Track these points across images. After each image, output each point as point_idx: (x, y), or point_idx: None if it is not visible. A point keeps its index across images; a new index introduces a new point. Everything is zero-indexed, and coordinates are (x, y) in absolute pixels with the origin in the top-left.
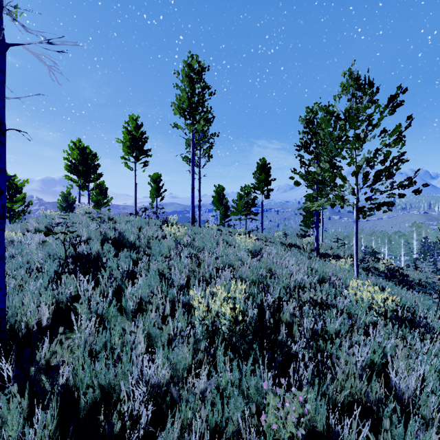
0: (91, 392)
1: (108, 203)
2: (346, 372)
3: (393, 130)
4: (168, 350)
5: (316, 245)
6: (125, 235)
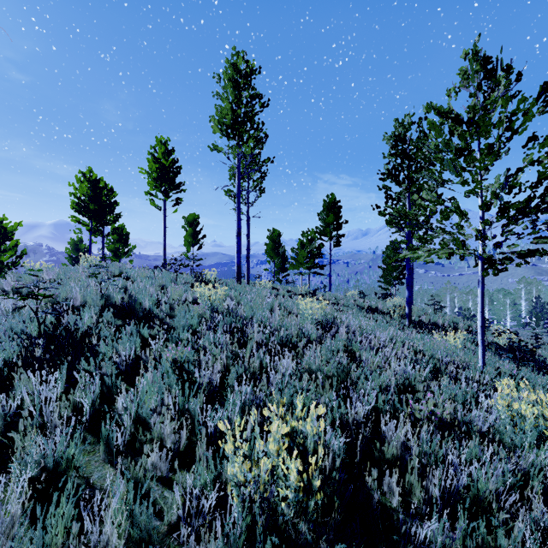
0: None
1: (129, 252)
2: None
3: (546, 138)
4: (171, 546)
5: (408, 310)
6: (137, 299)
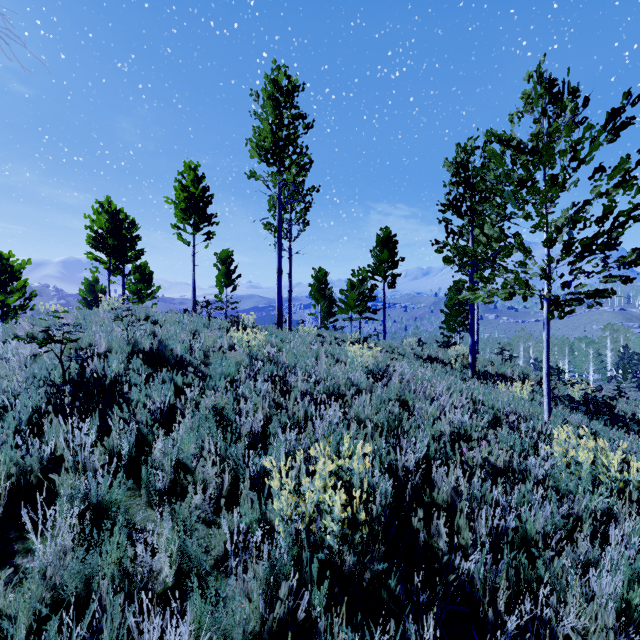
0: None
1: (153, 294)
2: None
3: (614, 169)
4: (219, 578)
5: (471, 359)
6: (168, 344)
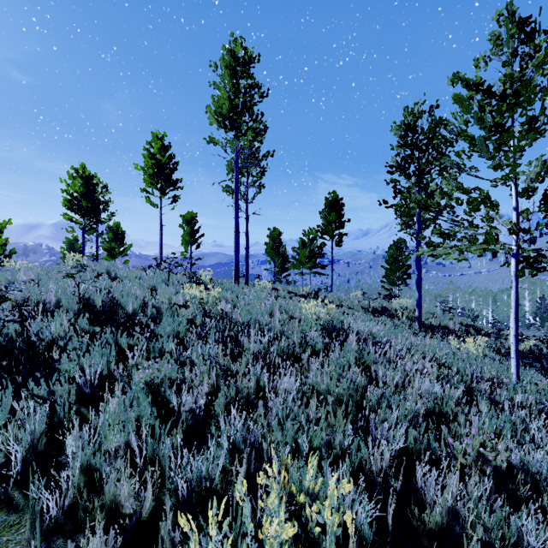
0: None
1: (125, 252)
2: None
3: None
4: None
5: (418, 312)
6: (120, 302)
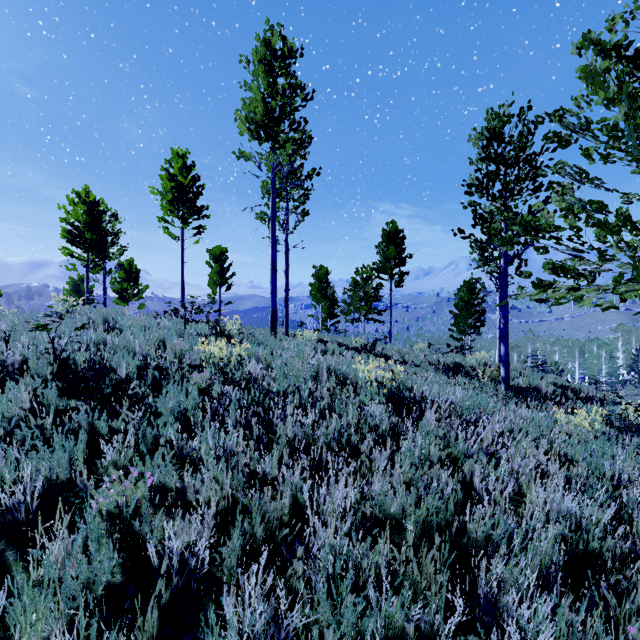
0: None
1: (140, 294)
2: None
3: None
4: None
5: (504, 372)
6: (110, 363)
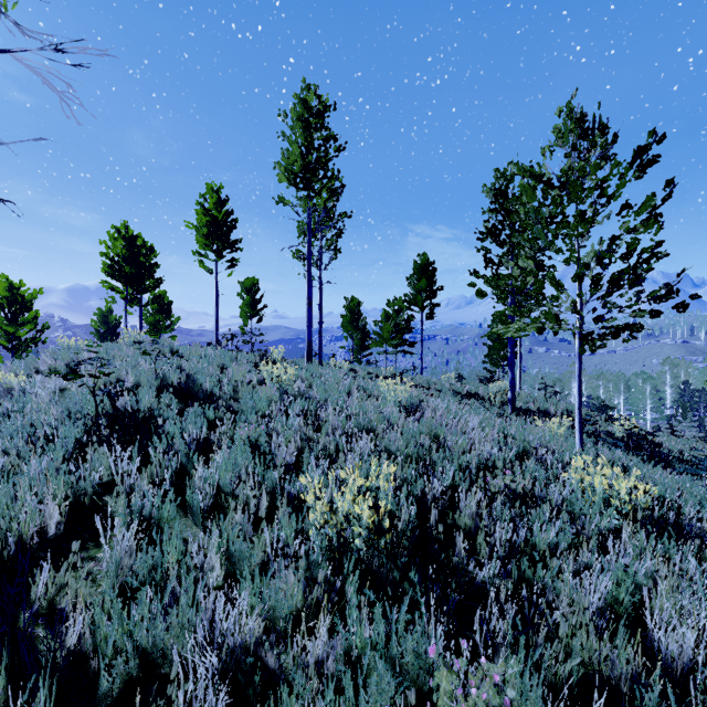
0: (123, 662)
1: (172, 326)
2: (572, 622)
3: (642, 205)
4: (262, 579)
5: (511, 394)
6: (197, 379)
